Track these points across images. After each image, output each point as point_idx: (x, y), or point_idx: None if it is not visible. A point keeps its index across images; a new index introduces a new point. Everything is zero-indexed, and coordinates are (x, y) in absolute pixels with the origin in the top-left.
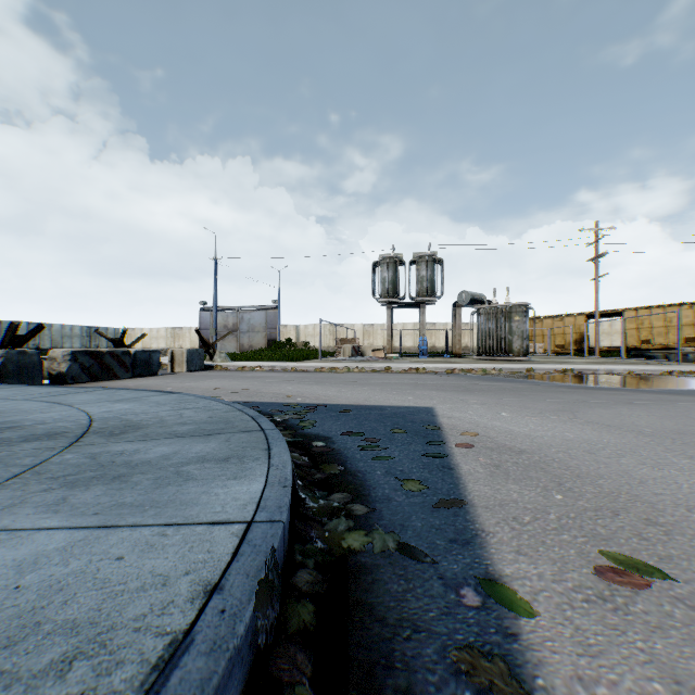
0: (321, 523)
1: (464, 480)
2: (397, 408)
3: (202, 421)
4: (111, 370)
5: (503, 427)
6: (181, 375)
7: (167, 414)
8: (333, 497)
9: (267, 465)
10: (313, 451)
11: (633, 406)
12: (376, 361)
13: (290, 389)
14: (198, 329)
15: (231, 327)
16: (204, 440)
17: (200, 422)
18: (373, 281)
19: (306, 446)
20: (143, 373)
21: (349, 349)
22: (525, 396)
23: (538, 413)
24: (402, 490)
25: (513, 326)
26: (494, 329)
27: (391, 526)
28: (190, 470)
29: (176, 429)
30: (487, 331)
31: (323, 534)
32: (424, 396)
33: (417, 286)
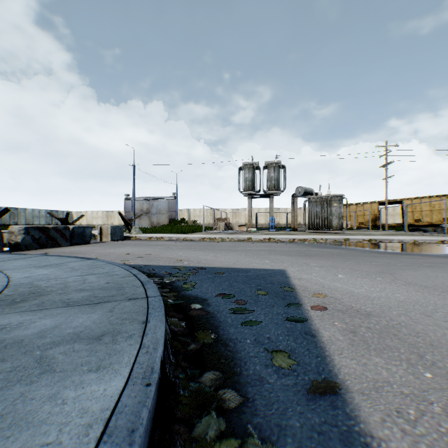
0: (189, 423)
1: (328, 351)
2: (259, 271)
3: (99, 287)
4: (55, 240)
5: (343, 288)
6: (106, 243)
7: (74, 279)
8: (205, 378)
9: (138, 345)
10: (191, 314)
11: (433, 268)
12: (241, 233)
13: (180, 254)
14: (120, 212)
15: (145, 210)
16: (90, 310)
17: (96, 289)
18: (238, 180)
19: (185, 309)
20: (79, 242)
21: (222, 225)
22: (350, 260)
23: (365, 274)
24: (272, 365)
25: (332, 210)
26: (320, 212)
27: (267, 427)
28: (56, 355)
29: (72, 296)
30: (315, 213)
31: (189, 447)
32: (277, 260)
33: (268, 183)
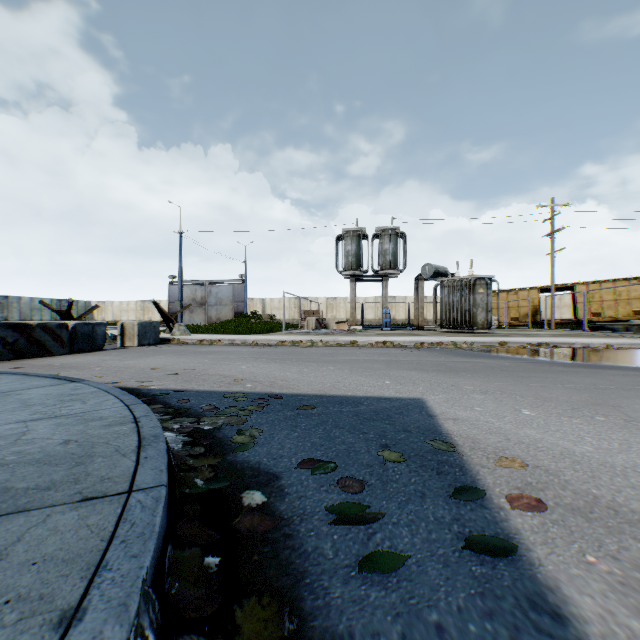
0: None
1: None
2: (377, 402)
3: (36, 457)
4: (42, 346)
5: (548, 442)
6: (130, 350)
7: (2, 432)
8: None
9: None
10: (237, 526)
11: None
12: (340, 333)
13: (242, 369)
14: (155, 301)
15: (200, 300)
16: None
17: (27, 462)
18: (336, 254)
19: (228, 508)
20: (85, 348)
21: (312, 321)
22: (526, 379)
23: (569, 409)
24: None
25: (477, 298)
26: (458, 301)
27: None
28: None
29: None
30: (451, 304)
31: None
32: (404, 380)
33: (380, 259)
